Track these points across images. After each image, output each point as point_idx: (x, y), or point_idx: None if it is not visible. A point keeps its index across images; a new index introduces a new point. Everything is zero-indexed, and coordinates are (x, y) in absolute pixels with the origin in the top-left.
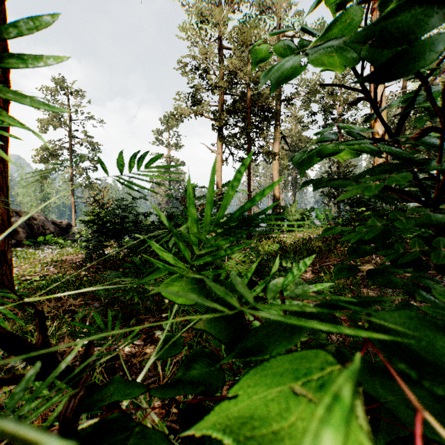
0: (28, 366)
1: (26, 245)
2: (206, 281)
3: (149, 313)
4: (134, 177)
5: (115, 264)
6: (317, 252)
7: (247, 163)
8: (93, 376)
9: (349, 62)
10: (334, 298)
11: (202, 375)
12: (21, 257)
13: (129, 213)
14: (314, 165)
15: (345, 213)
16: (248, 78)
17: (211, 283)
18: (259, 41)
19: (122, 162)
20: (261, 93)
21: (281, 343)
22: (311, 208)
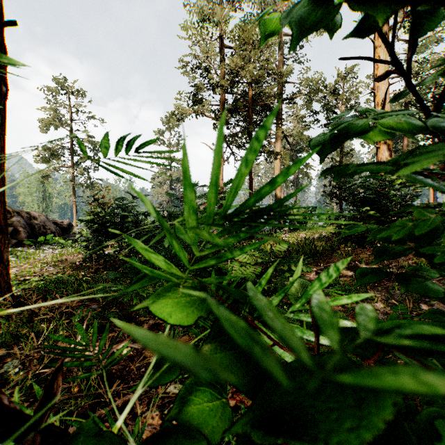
0: (20, 371)
1: (26, 245)
2: (209, 302)
3: (149, 315)
4: (121, 162)
5: (115, 264)
6: (320, 252)
7: (267, 125)
8: (88, 383)
9: (395, 4)
10: (423, 331)
11: (203, 410)
12: (22, 257)
13: (129, 213)
14: (336, 149)
15: (349, 212)
16: (250, 77)
17: (217, 306)
18: (269, 11)
19: (107, 144)
20: (263, 92)
21: (338, 411)
22: (313, 208)
